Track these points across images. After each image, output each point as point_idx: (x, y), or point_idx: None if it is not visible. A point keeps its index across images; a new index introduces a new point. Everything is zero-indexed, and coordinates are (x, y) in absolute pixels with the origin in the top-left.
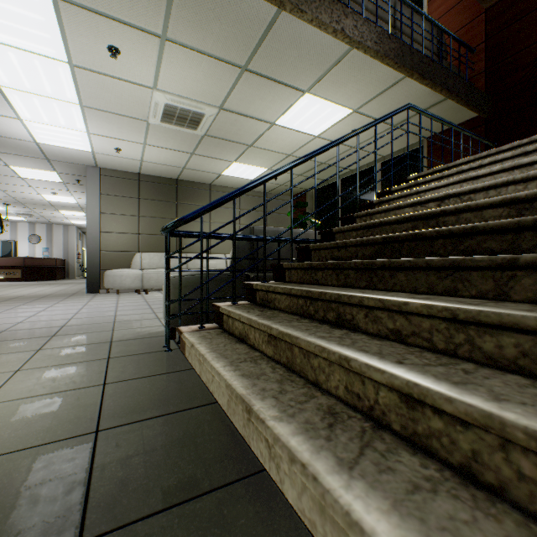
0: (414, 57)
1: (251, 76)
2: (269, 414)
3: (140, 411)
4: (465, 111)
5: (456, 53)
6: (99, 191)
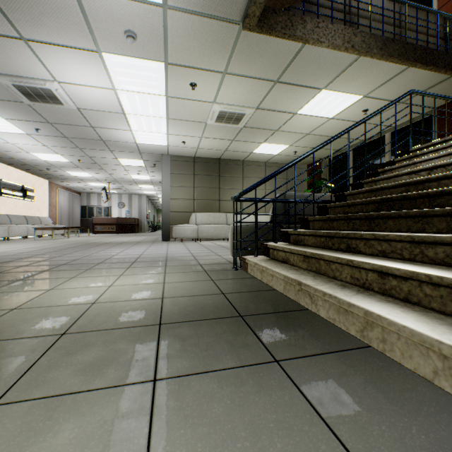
0: (416, 51)
1: (281, 85)
2: (311, 284)
3: (238, 289)
4: None
5: None
6: (169, 171)
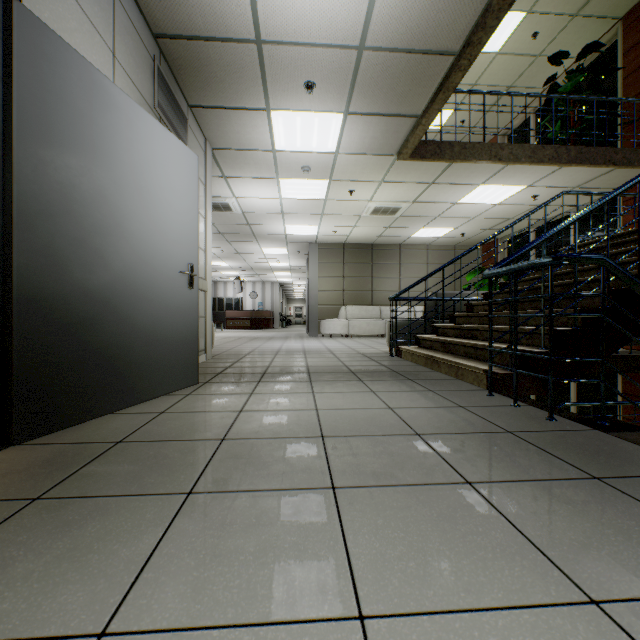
0: None
1: None
2: None
3: None
4: None
5: None
6: None
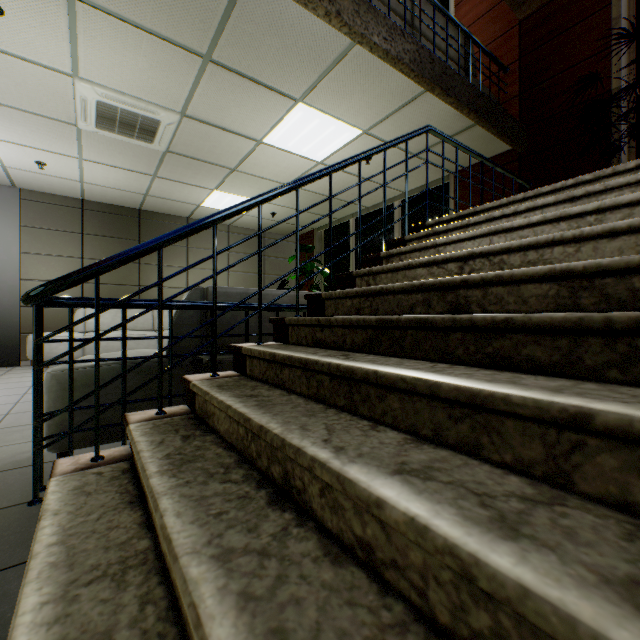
0: (435, 66)
1: (219, 71)
2: None
3: None
4: (497, 142)
5: (486, 71)
6: (19, 222)
